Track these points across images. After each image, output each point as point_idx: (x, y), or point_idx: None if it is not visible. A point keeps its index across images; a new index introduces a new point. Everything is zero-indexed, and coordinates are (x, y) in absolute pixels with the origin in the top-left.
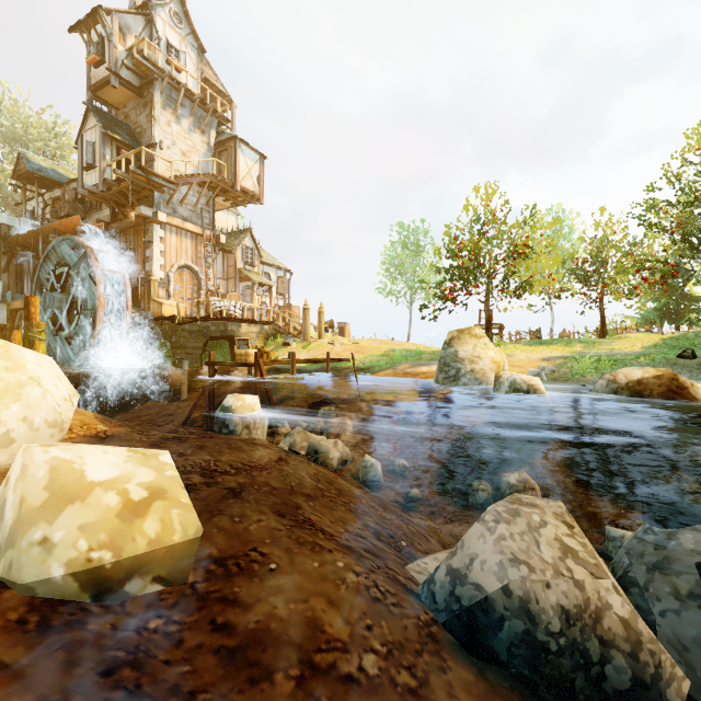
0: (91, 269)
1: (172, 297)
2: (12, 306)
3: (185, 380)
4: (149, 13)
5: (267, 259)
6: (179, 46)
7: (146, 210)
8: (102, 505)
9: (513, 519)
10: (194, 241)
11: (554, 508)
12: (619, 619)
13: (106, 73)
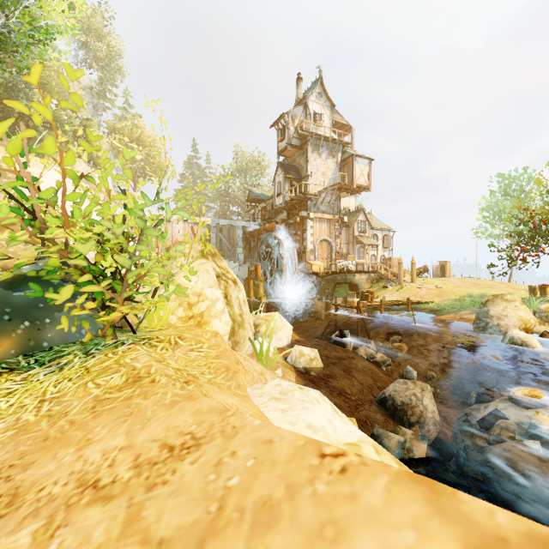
0: (280, 249)
1: (316, 259)
2: (250, 269)
3: (323, 308)
4: (305, 102)
5: (376, 224)
6: (320, 111)
7: (304, 213)
8: (307, 357)
9: (402, 383)
10: (328, 224)
11: (422, 385)
12: (419, 410)
13: (286, 144)
